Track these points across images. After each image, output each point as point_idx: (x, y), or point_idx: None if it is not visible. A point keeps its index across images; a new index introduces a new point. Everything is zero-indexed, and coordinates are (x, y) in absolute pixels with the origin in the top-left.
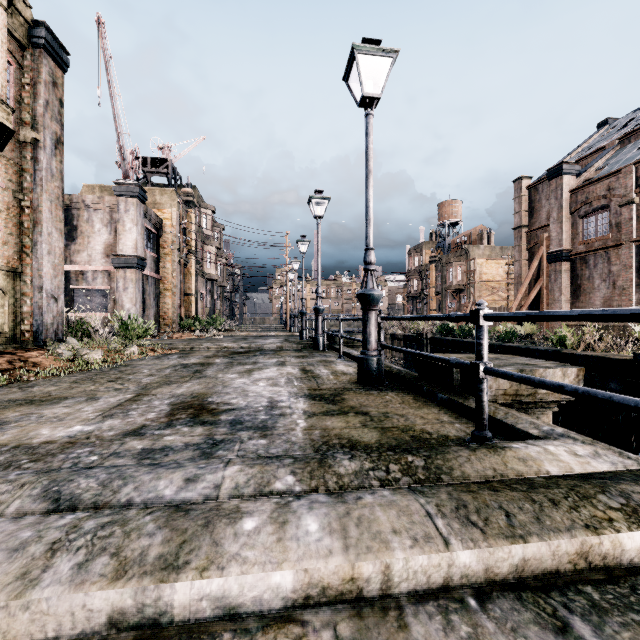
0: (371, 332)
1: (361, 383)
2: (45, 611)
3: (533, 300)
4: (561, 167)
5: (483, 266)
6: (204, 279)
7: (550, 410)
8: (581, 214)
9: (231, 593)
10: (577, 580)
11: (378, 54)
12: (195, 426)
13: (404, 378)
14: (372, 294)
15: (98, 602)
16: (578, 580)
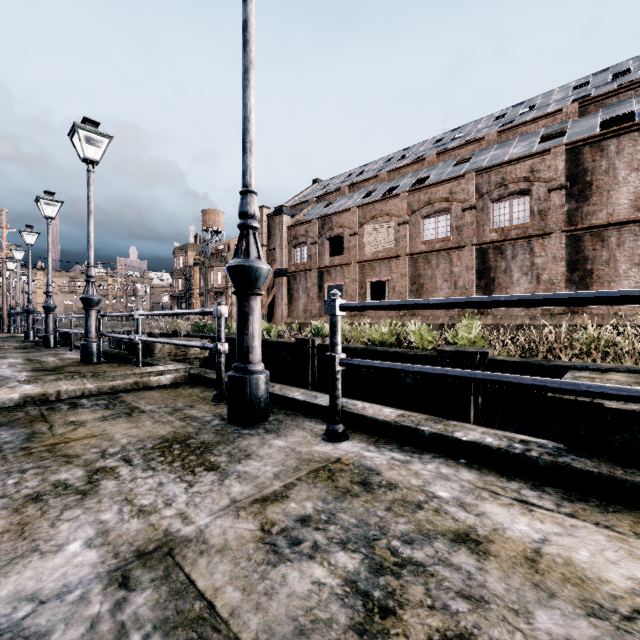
0: (92, 325)
1: (83, 361)
2: None
3: (271, 304)
4: (282, 208)
5: None
6: None
7: (198, 363)
8: (293, 245)
9: None
10: (131, 389)
11: (97, 134)
12: None
13: (118, 355)
14: (92, 298)
15: None
16: (132, 389)
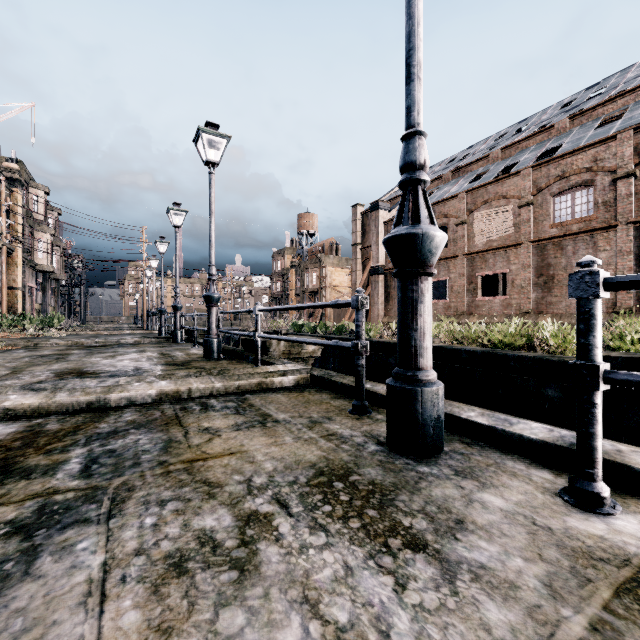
0: (213, 322)
1: (206, 357)
2: (62, 403)
3: None
4: (378, 203)
5: (333, 273)
6: (34, 270)
7: (310, 362)
8: None
9: (133, 397)
10: (256, 390)
11: (217, 136)
12: (83, 378)
13: (235, 352)
14: (213, 296)
15: (83, 400)
16: (256, 390)
